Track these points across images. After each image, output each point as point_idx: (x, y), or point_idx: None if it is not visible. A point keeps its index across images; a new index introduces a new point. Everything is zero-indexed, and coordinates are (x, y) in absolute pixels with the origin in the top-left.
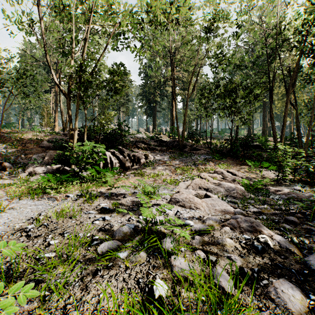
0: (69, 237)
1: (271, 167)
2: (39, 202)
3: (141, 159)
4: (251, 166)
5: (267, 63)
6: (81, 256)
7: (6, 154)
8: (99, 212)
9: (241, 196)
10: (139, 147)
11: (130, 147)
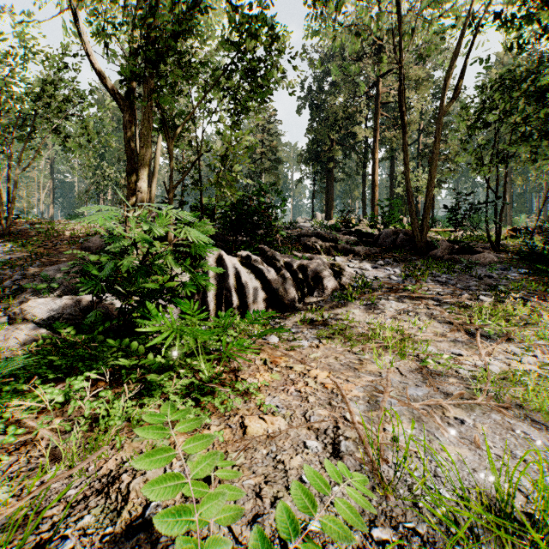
0: None
1: None
2: None
3: (326, 277)
4: None
5: None
6: None
7: None
8: None
9: None
10: (310, 248)
11: (287, 247)
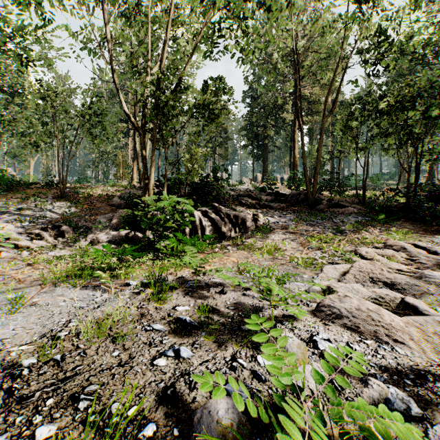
0: (86, 418)
1: None
2: (81, 293)
3: (248, 222)
4: None
5: None
6: None
7: (67, 215)
8: (171, 330)
9: None
10: (244, 204)
11: (229, 204)
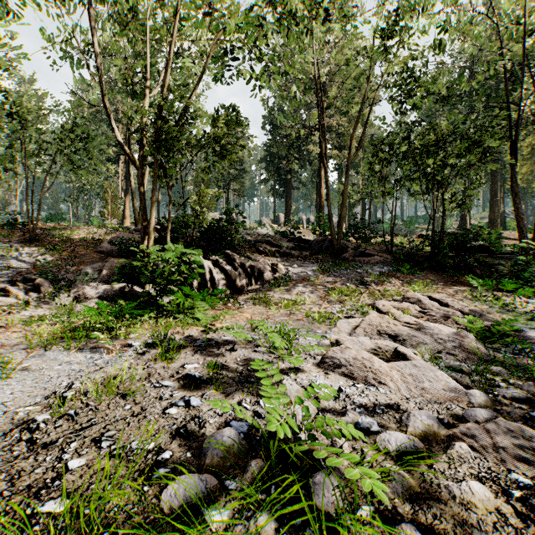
0: (110, 452)
1: (522, 291)
2: (77, 356)
3: (266, 272)
4: (475, 286)
5: (506, 90)
6: (124, 515)
7: (42, 264)
8: (180, 385)
9: (472, 354)
10: (261, 252)
11: (245, 251)
